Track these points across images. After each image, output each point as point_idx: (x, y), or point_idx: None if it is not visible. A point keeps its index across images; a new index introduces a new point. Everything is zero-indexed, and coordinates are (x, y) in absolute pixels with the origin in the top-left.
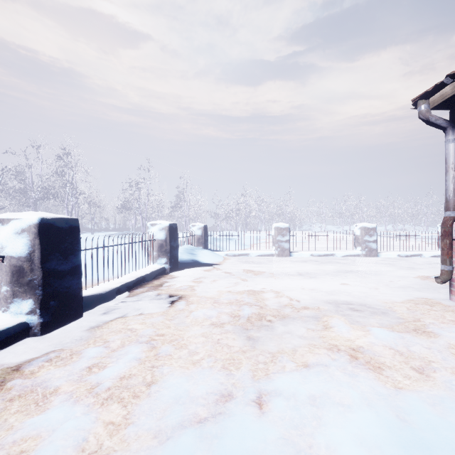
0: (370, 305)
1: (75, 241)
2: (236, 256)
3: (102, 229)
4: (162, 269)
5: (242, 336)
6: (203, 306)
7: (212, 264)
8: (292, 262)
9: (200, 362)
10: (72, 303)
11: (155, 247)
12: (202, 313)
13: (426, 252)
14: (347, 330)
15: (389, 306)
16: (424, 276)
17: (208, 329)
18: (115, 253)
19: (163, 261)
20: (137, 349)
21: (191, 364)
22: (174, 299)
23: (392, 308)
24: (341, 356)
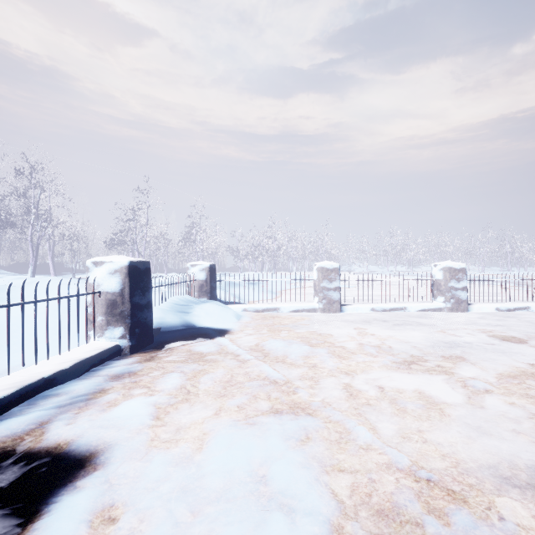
0: None
1: None
2: (259, 312)
3: None
4: (112, 349)
5: None
6: (137, 532)
7: (217, 329)
8: (348, 324)
9: None
10: None
11: (100, 306)
12: None
13: (534, 304)
14: None
15: None
16: None
17: None
18: (38, 315)
19: (116, 334)
20: None
21: None
22: (70, 477)
23: None
24: None
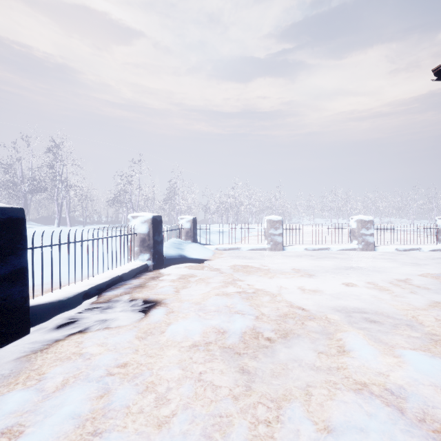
0: (388, 313)
1: (16, 237)
2: (226, 250)
3: (95, 222)
4: (144, 266)
5: (233, 366)
6: (185, 316)
7: (200, 259)
8: (286, 257)
9: (169, 424)
10: (11, 318)
11: (136, 241)
12: (183, 328)
13: (425, 246)
14: (373, 357)
15: (411, 315)
16: (434, 274)
17: (188, 354)
18: (95, 248)
19: (145, 258)
20: (81, 395)
21: (155, 427)
22: (151, 306)
23: (417, 318)
24: (379, 409)
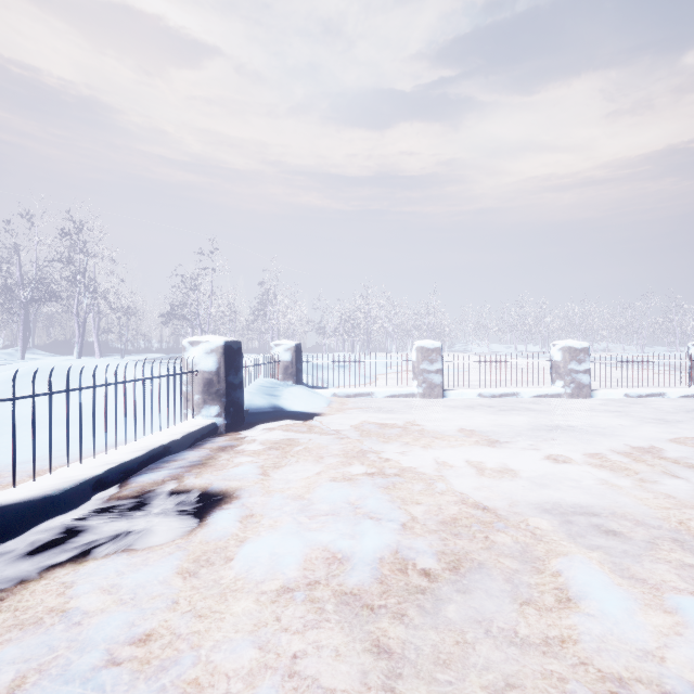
0: (635, 516)
1: None
2: (351, 397)
3: (141, 351)
4: (210, 426)
5: (360, 638)
6: (274, 525)
7: (307, 413)
8: (449, 409)
9: None
10: None
11: (197, 384)
12: (268, 551)
13: (671, 390)
14: (626, 614)
15: (676, 518)
16: None
17: (273, 609)
18: (128, 395)
19: (212, 412)
20: None
21: None
22: (215, 503)
23: (687, 525)
24: None
